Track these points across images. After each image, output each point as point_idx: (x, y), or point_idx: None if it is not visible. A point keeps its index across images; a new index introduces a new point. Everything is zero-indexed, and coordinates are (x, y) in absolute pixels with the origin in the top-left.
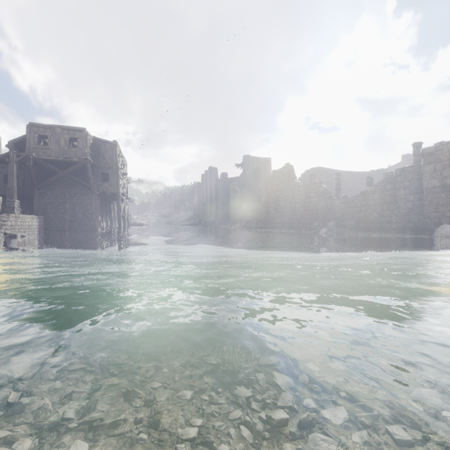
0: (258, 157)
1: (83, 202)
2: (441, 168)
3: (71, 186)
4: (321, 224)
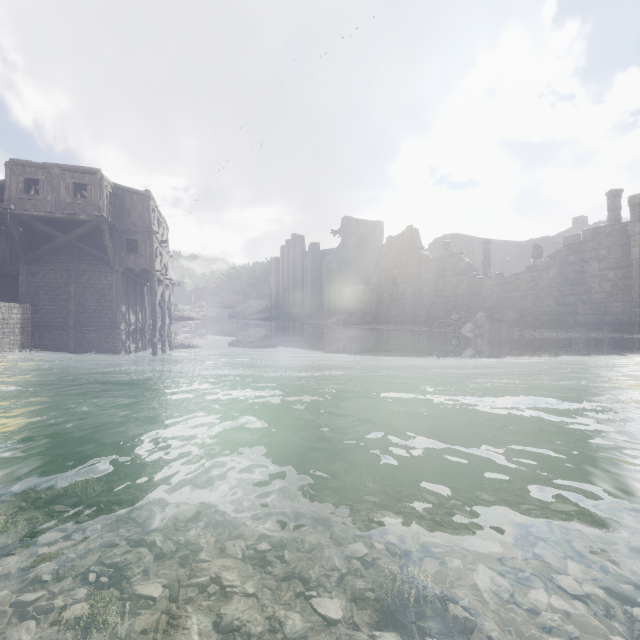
0: (364, 220)
1: (97, 284)
2: None
3: (78, 259)
4: (463, 317)
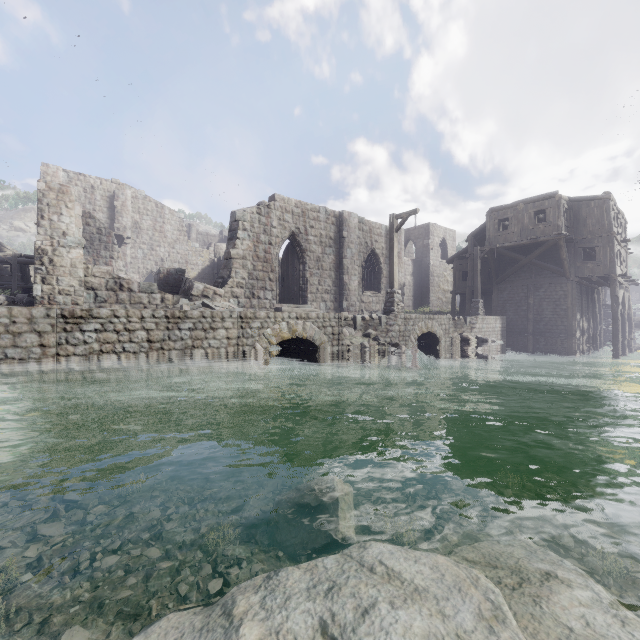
0: None
1: (552, 295)
2: None
3: (535, 275)
4: None
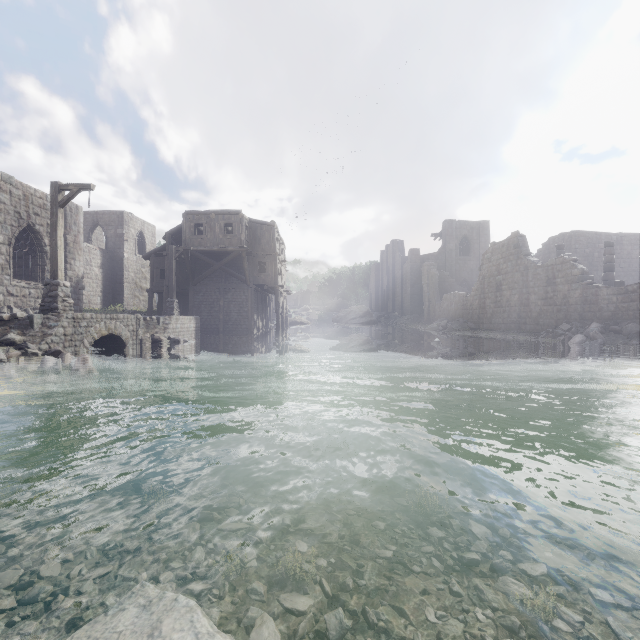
0: (467, 222)
1: (238, 299)
2: None
3: (225, 280)
4: (575, 328)
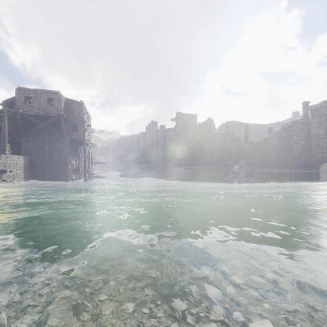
0: (187, 114)
1: (58, 146)
2: (325, 120)
3: (49, 134)
4: (234, 162)
